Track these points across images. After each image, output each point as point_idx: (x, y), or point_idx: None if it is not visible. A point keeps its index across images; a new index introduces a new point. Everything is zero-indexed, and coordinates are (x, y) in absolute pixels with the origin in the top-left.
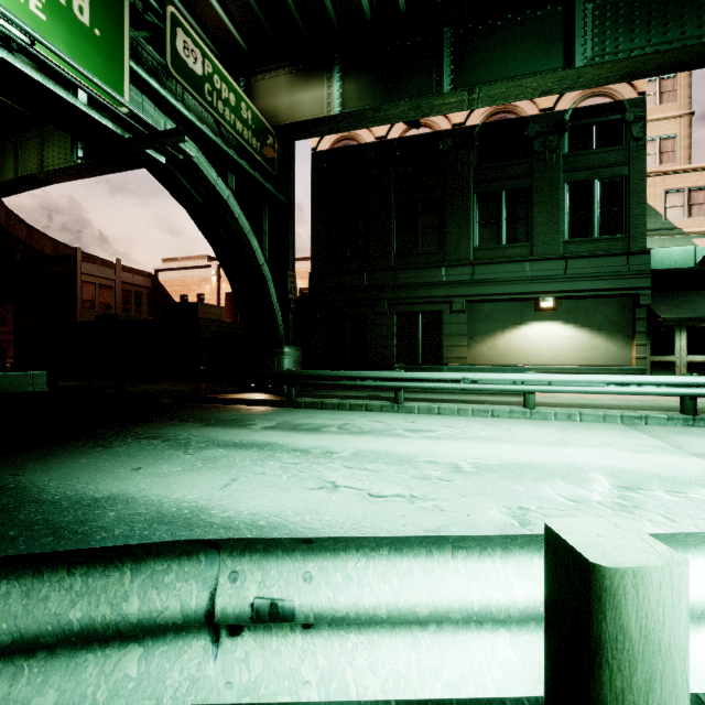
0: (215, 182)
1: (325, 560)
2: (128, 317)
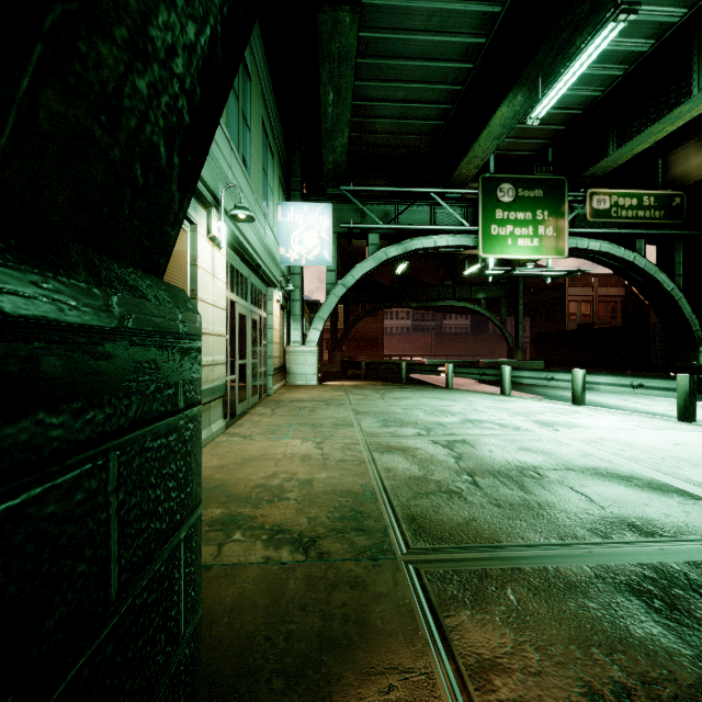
0: (622, 254)
1: (559, 374)
2: (601, 324)
